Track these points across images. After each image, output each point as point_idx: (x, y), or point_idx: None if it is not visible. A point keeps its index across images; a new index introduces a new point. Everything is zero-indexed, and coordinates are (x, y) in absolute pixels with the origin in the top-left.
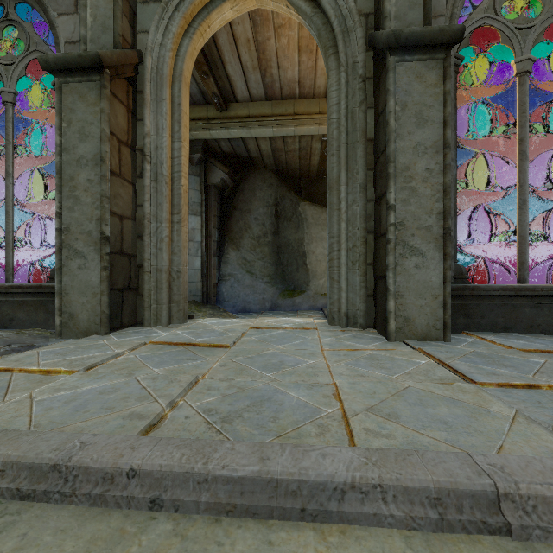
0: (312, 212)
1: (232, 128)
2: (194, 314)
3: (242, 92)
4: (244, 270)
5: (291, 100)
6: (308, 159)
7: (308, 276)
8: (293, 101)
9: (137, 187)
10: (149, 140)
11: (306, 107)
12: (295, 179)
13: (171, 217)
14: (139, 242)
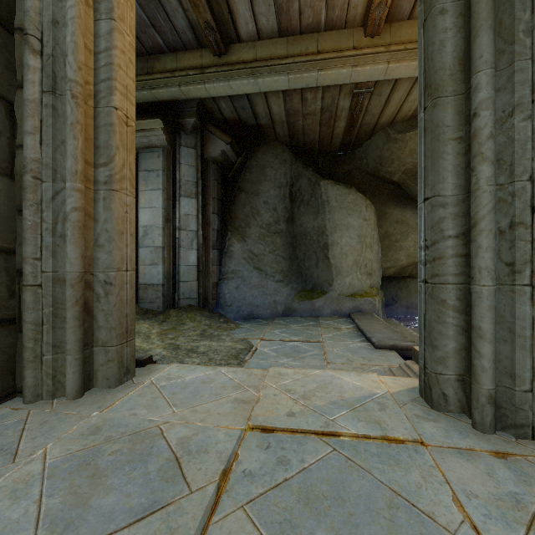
0: (335, 194)
1: (233, 78)
2: (185, 325)
3: (246, 24)
4: (250, 266)
5: (314, 34)
6: (330, 126)
7: (330, 273)
8: (316, 35)
9: (17, 107)
10: (38, 5)
11: (334, 42)
12: (313, 155)
13: (93, 172)
14: (21, 222)
